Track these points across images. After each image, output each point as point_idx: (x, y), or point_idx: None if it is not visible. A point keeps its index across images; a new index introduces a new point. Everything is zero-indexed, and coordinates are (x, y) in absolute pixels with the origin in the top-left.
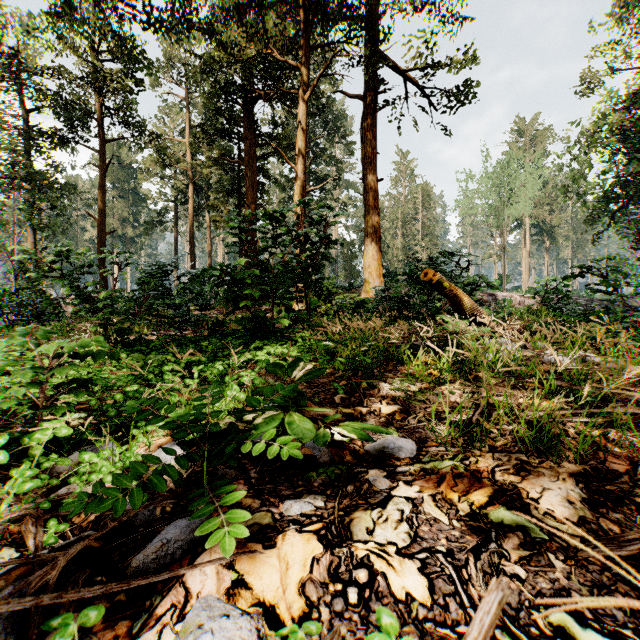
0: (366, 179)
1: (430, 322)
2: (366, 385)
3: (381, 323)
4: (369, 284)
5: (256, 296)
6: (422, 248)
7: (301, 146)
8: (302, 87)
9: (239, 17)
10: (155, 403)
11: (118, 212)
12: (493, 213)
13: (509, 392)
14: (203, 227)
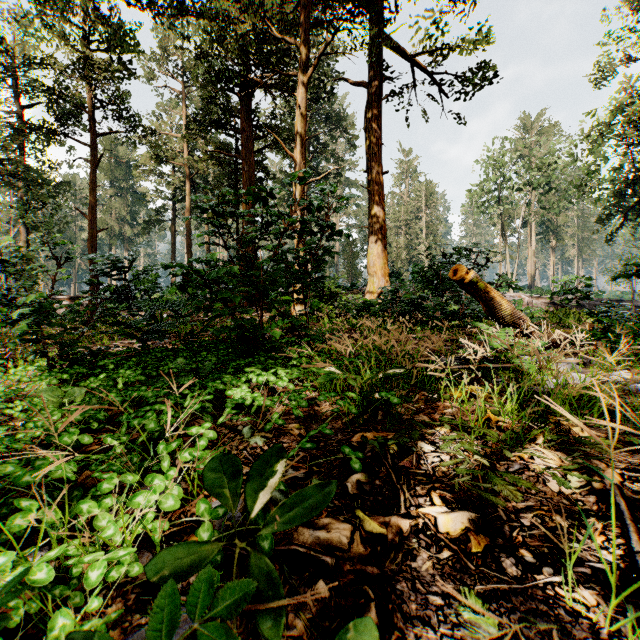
0: (370, 171)
1: (448, 328)
2: (396, 448)
3: (403, 336)
4: (374, 284)
5: (236, 300)
6: (425, 247)
7: (300, 133)
8: (301, 69)
9: (235, 1)
10: (11, 508)
11: (116, 211)
12: (498, 211)
13: (635, 463)
14: (201, 226)
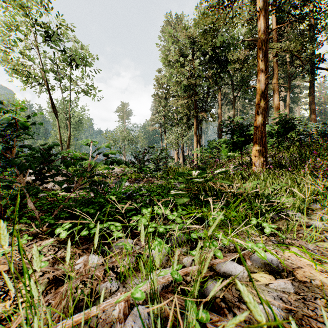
0: (310, 106)
1: None
2: None
3: None
4: None
5: None
6: None
7: (288, 105)
8: (288, 91)
9: None
10: None
11: None
12: None
13: None
14: None
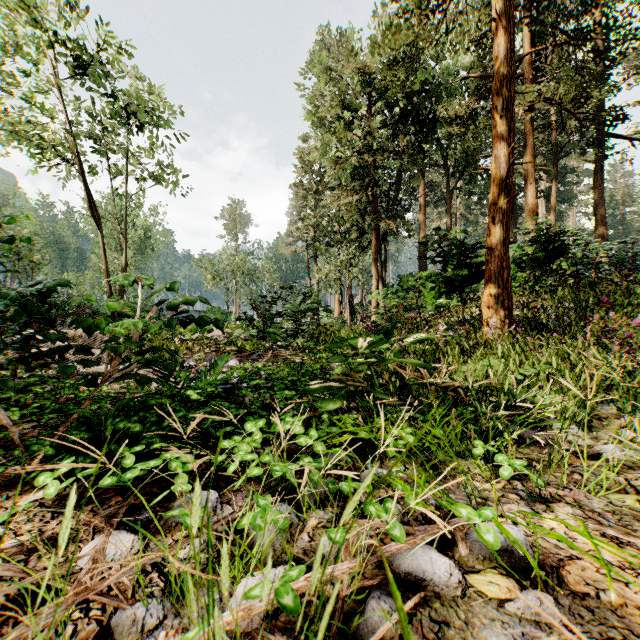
0: (595, 208)
1: None
2: None
3: None
4: None
5: None
6: None
7: (553, 207)
8: (554, 179)
9: None
10: None
11: None
12: None
13: None
14: None
